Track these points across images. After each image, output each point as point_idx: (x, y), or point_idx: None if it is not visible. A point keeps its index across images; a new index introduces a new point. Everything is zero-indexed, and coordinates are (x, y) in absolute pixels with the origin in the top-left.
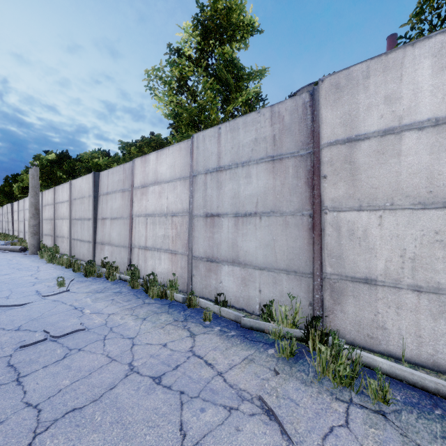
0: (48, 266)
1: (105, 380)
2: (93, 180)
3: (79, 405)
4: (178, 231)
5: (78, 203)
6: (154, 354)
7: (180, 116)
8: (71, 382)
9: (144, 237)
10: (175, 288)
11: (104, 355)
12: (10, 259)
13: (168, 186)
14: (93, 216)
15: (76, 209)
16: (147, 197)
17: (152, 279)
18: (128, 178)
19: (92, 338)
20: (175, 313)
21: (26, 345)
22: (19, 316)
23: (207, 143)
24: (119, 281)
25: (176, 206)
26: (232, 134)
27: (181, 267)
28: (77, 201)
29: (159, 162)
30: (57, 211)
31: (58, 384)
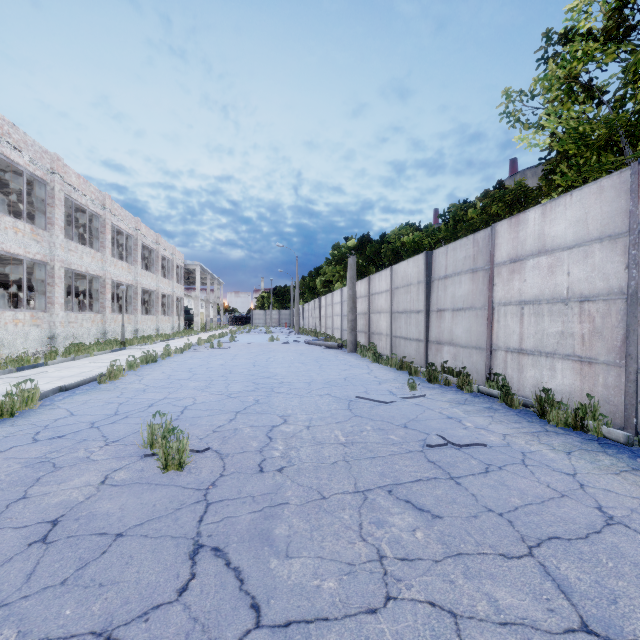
0: (376, 366)
1: (575, 518)
2: (425, 262)
3: (562, 535)
4: (595, 326)
5: (401, 293)
6: (635, 509)
7: (585, 137)
8: (523, 503)
9: (517, 335)
10: (604, 417)
11: (543, 484)
12: (335, 355)
13: (571, 254)
14: (424, 307)
15: (398, 300)
16: (522, 276)
17: (543, 397)
18: (483, 252)
19: (504, 458)
20: (623, 458)
21: (431, 445)
22: (395, 414)
23: None
24: (479, 395)
25: (591, 285)
26: None
27: (605, 386)
28: (400, 290)
29: (547, 219)
30: (372, 304)
31: (507, 499)
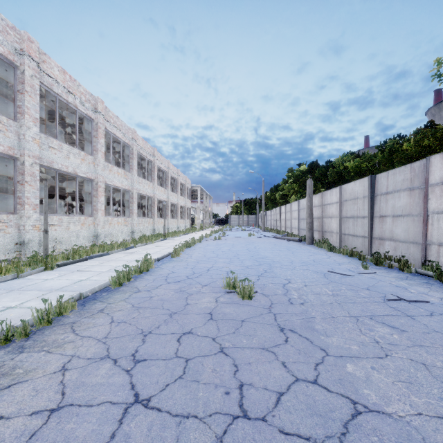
0: (331, 253)
1: None
2: (370, 183)
3: None
4: None
5: (349, 204)
6: None
7: None
8: None
9: None
10: None
11: None
12: (298, 246)
13: None
14: (369, 214)
15: (347, 209)
16: None
17: None
18: (418, 176)
19: None
20: None
21: (389, 299)
22: (358, 282)
23: None
24: (417, 274)
25: None
26: None
27: None
28: (348, 202)
29: None
30: (325, 211)
31: None
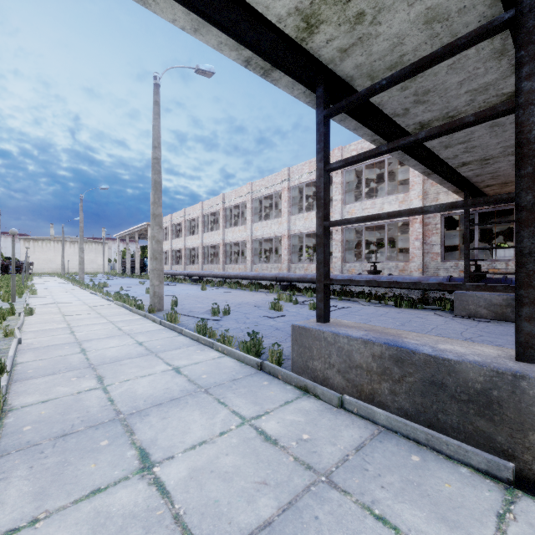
0: None
1: None
2: None
3: None
4: None
5: None
6: None
7: None
8: None
9: None
10: None
11: None
12: None
13: None
14: None
15: None
16: None
17: None
18: None
19: None
20: None
21: None
22: None
23: (500, 251)
24: None
25: None
26: (508, 251)
27: None
28: None
29: None
30: None
31: None
